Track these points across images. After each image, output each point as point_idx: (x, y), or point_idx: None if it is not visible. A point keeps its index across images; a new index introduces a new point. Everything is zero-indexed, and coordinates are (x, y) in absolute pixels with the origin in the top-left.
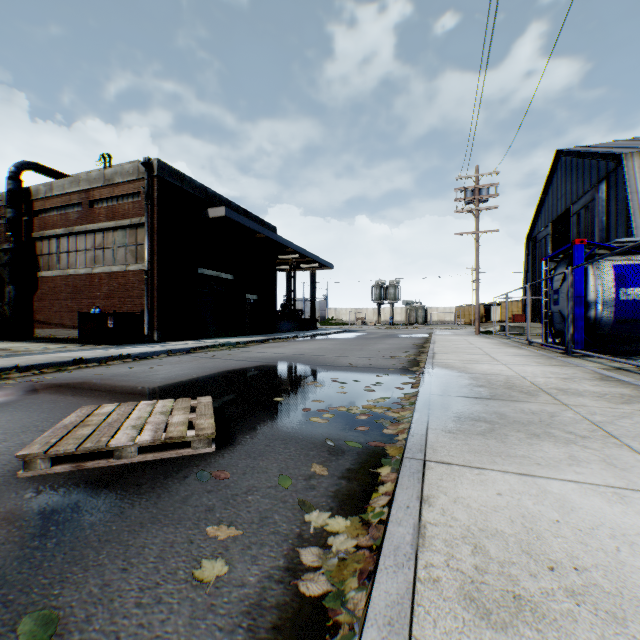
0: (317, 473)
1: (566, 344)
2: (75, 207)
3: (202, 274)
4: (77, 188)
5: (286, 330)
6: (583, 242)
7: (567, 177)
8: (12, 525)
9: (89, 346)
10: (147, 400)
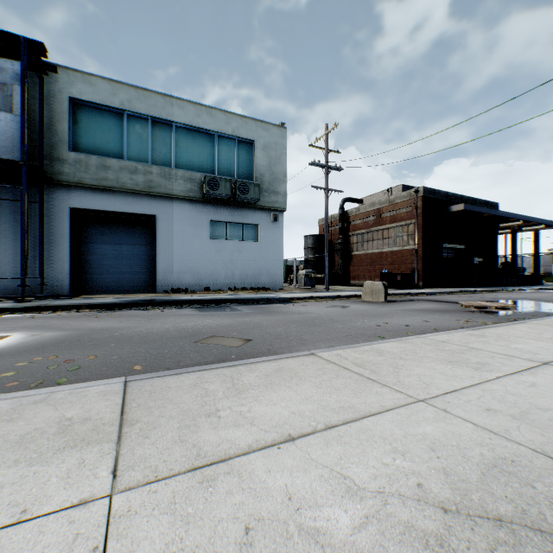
0: None
1: None
2: (370, 218)
3: (443, 247)
4: (372, 208)
5: (506, 284)
6: None
7: None
8: (481, 312)
9: (391, 289)
10: None
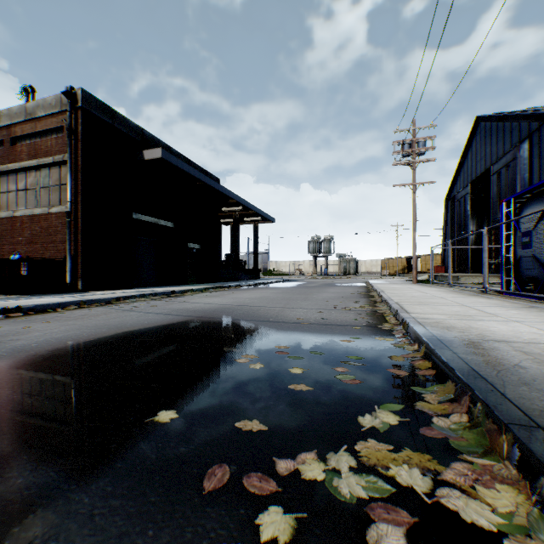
0: None
1: None
2: None
3: (138, 220)
4: None
5: (229, 279)
6: None
7: (487, 140)
8: None
9: None
10: None
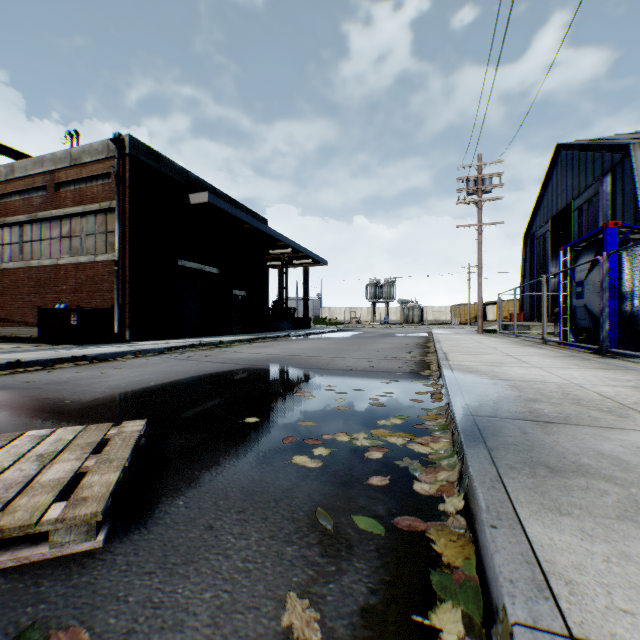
0: (295, 634)
1: (600, 343)
2: (39, 191)
3: (183, 267)
4: (41, 169)
5: (277, 329)
6: (617, 224)
7: (568, 171)
8: None
9: (47, 346)
10: (62, 422)
